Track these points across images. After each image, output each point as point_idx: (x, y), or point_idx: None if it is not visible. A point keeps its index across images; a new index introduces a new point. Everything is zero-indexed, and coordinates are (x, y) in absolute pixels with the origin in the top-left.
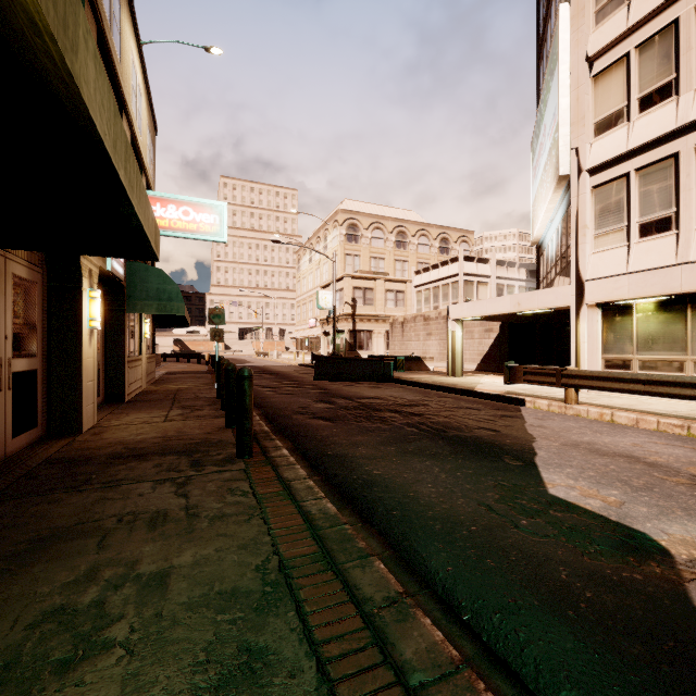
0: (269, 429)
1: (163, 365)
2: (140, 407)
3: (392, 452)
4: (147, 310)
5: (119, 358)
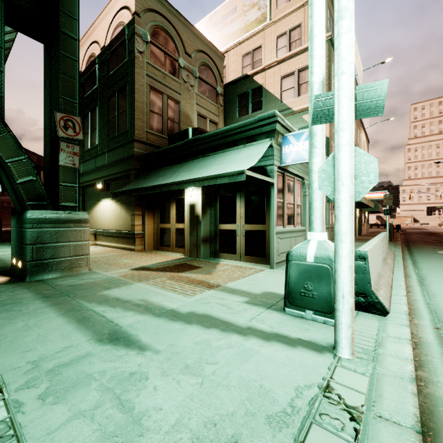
0: (403, 242)
1: (370, 229)
2: (366, 236)
3: (431, 245)
4: (367, 210)
5: (359, 223)
